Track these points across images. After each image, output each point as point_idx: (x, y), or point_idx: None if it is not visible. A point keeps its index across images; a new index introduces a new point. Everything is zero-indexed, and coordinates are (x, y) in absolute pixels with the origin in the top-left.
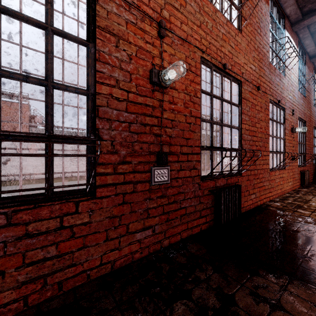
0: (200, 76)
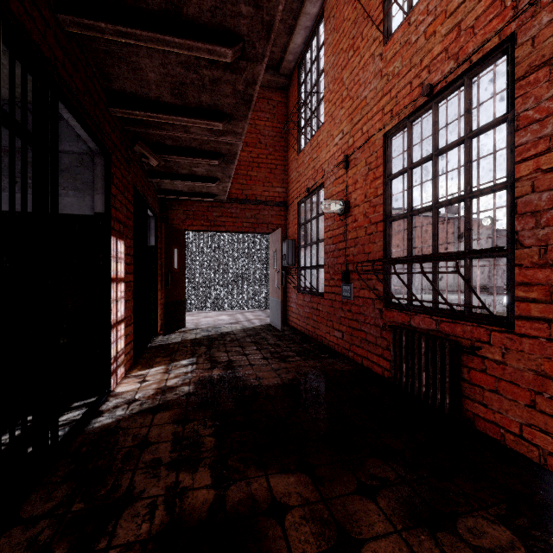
0: (386, 160)
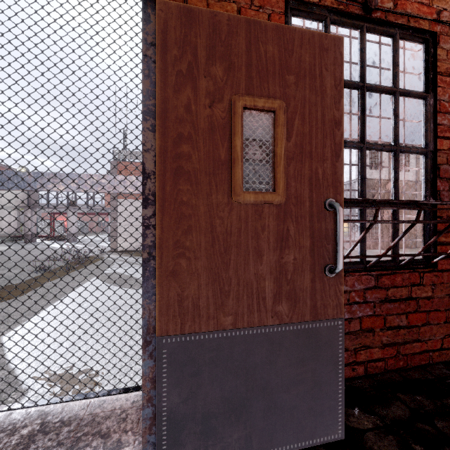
0: None
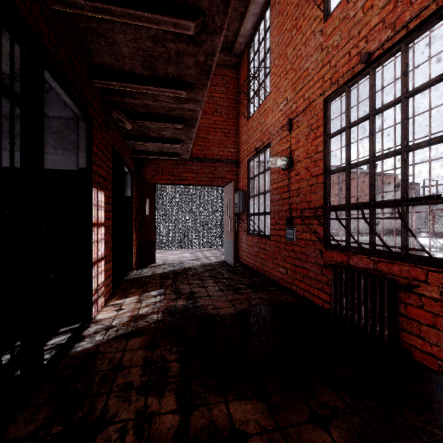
0: (326, 121)
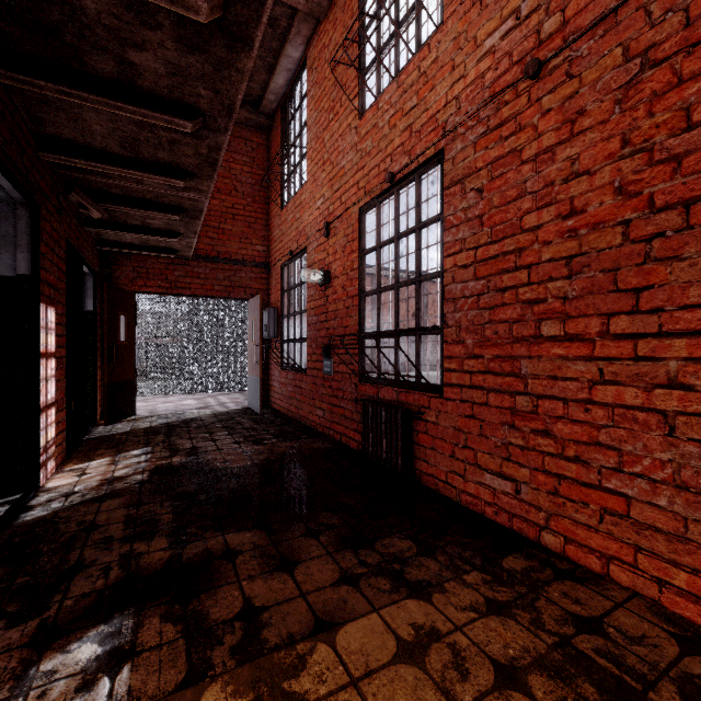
0: (361, 235)
